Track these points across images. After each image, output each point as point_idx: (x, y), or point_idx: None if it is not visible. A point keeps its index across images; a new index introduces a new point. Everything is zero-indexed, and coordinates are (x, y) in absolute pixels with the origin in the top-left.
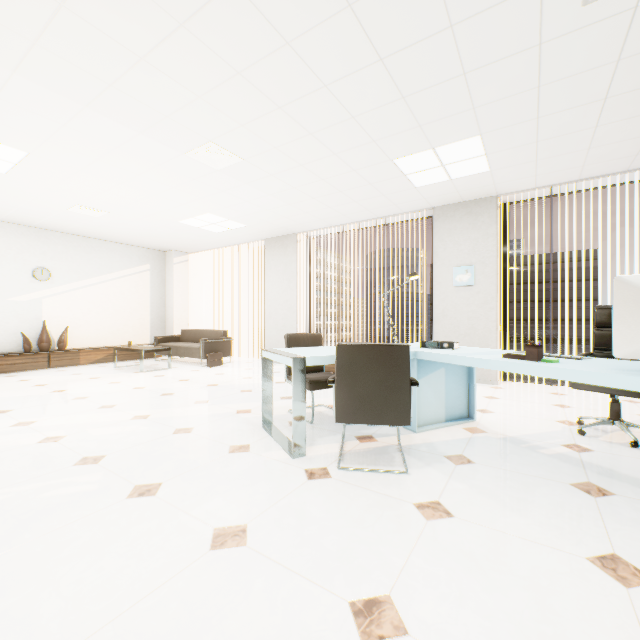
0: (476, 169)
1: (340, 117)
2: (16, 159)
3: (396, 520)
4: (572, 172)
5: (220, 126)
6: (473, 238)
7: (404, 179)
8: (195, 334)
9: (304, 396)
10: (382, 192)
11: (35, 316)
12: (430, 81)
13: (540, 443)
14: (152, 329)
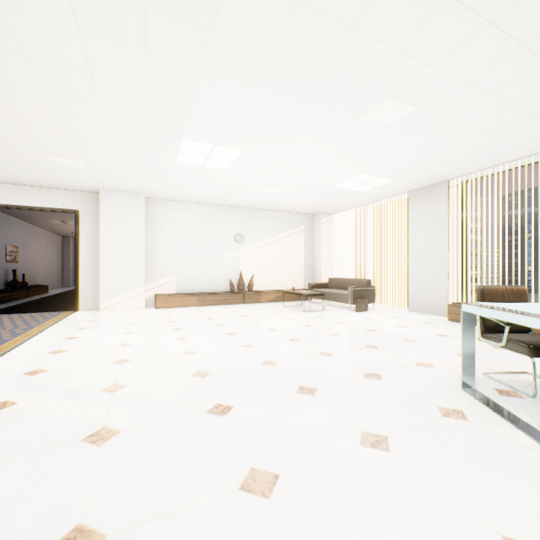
0: None
1: None
2: (236, 157)
3: None
4: None
5: (403, 75)
6: None
7: None
8: (340, 282)
9: None
10: None
11: (235, 267)
12: None
13: None
14: (304, 277)
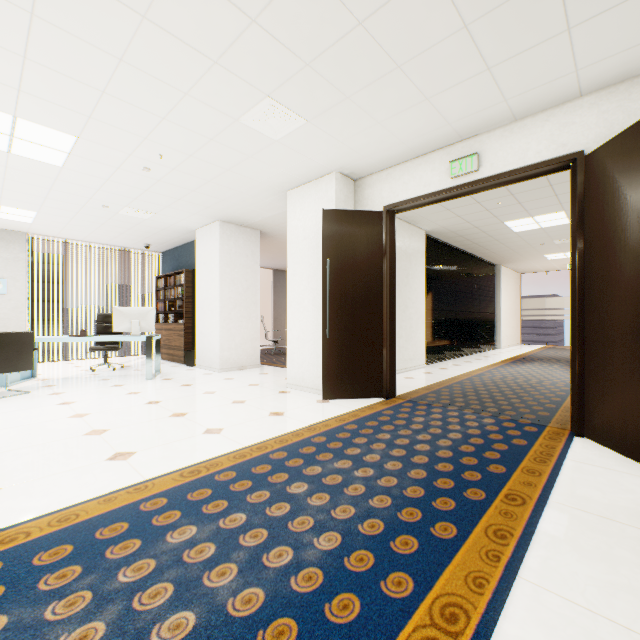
0: (23, 220)
1: None
2: None
3: (47, 397)
4: (81, 237)
5: None
6: (6, 258)
7: None
8: None
9: None
10: None
11: None
12: (26, 192)
13: (80, 376)
14: None
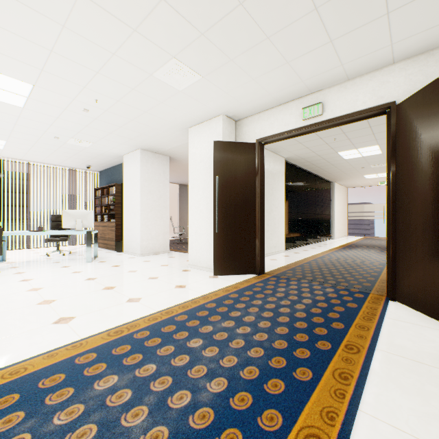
0: None
1: None
2: None
3: (12, 276)
4: (40, 160)
5: None
6: None
7: None
8: None
9: None
10: None
11: None
12: None
13: (38, 260)
14: None
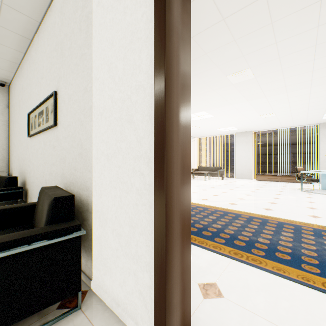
0: None
1: (322, 108)
2: (207, 118)
3: None
4: None
5: (283, 110)
6: None
7: (320, 117)
8: (206, 168)
9: None
10: (307, 120)
11: None
12: None
13: None
14: None
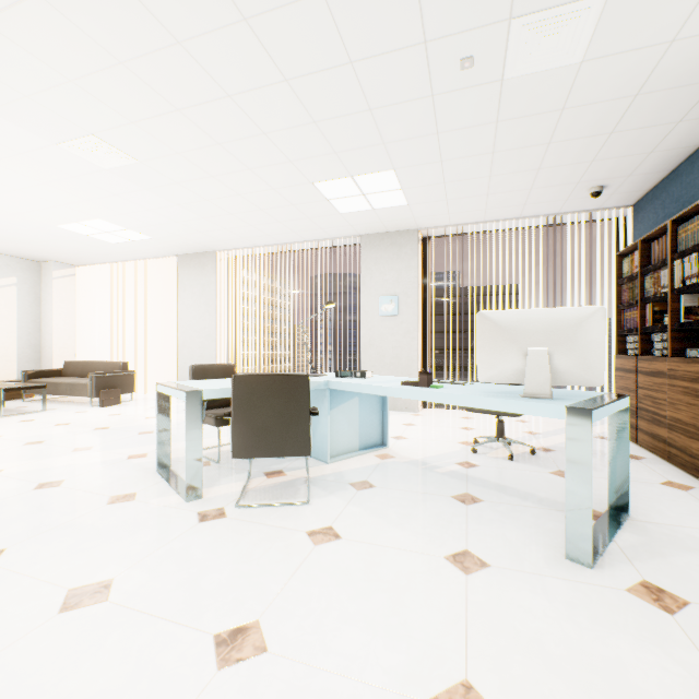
0: (395, 202)
1: (250, 131)
2: None
3: (285, 550)
4: (478, 214)
5: (104, 119)
6: (397, 269)
7: (328, 204)
8: (84, 367)
9: (201, 433)
10: (307, 215)
11: None
12: (339, 111)
13: (438, 463)
14: (20, 361)
